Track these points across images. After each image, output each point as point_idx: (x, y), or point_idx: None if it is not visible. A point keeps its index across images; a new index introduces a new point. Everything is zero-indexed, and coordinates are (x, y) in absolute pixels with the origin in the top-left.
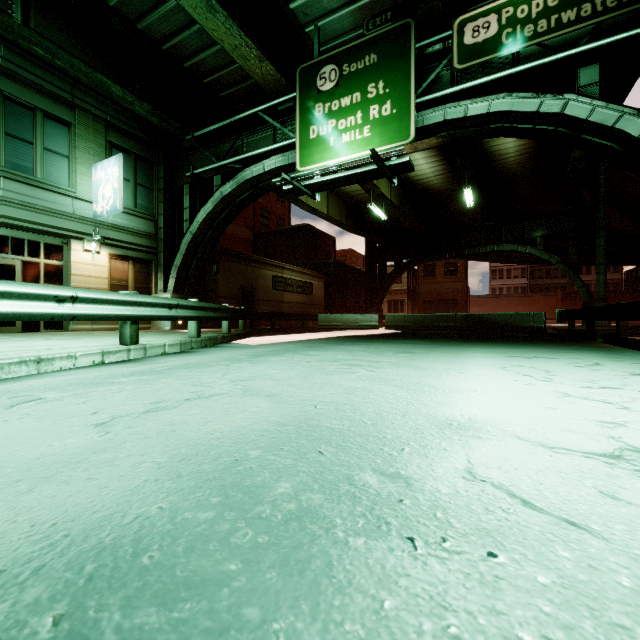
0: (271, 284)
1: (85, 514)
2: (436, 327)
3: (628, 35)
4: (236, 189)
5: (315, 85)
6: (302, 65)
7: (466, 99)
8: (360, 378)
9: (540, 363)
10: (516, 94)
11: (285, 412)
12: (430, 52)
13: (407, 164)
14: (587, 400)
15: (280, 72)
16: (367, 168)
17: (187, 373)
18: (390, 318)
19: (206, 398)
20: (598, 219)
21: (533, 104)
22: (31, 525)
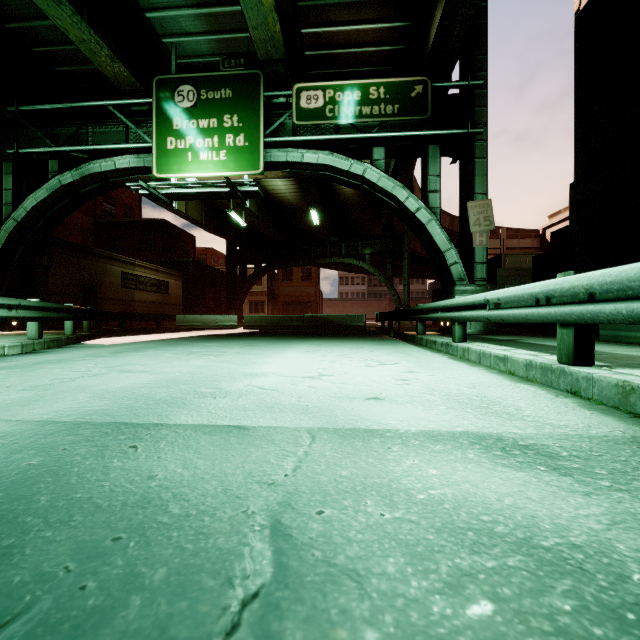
0: (120, 281)
1: (69, 407)
2: (288, 326)
3: (398, 135)
4: (80, 180)
5: (173, 99)
6: (159, 76)
7: (303, 148)
8: (209, 361)
9: (332, 348)
10: (336, 154)
11: (157, 377)
12: (276, 102)
13: (257, 192)
14: (329, 362)
15: (135, 73)
16: (223, 189)
17: (59, 365)
18: (248, 318)
19: (93, 376)
20: (404, 245)
21: (347, 165)
22: (45, 411)
